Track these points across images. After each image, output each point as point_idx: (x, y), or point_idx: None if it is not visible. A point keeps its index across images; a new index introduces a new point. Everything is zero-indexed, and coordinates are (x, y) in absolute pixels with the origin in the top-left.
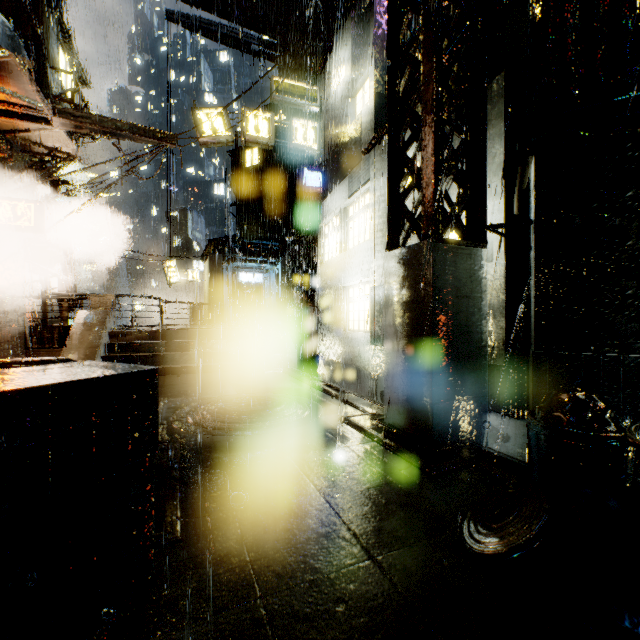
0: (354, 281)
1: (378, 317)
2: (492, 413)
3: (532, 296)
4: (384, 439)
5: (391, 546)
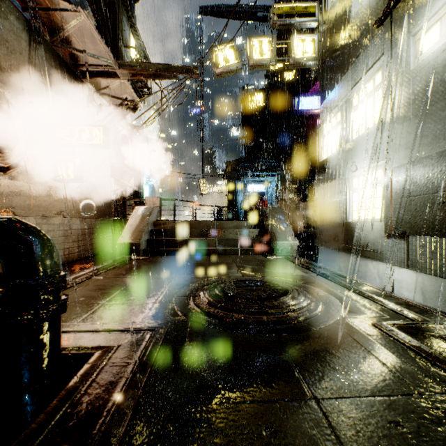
0: (360, 169)
1: (397, 202)
2: None
3: None
4: None
5: None
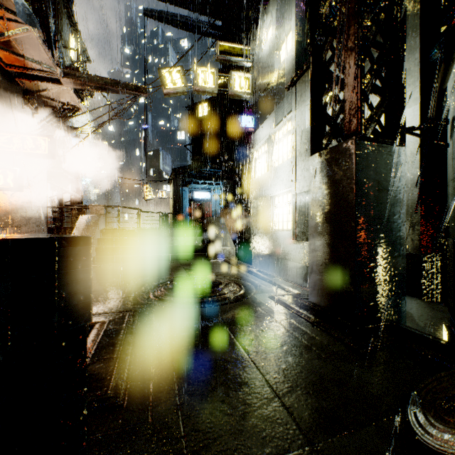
0: (279, 191)
1: (299, 218)
2: (406, 296)
3: (451, 188)
4: (310, 316)
5: (331, 431)
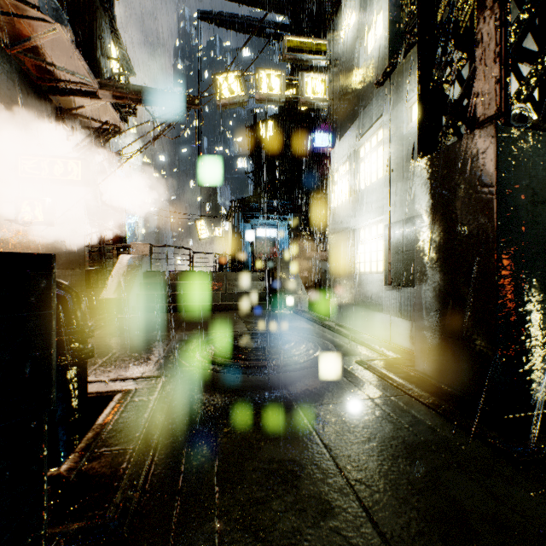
0: (365, 222)
1: (393, 256)
2: None
3: None
4: (422, 393)
5: None
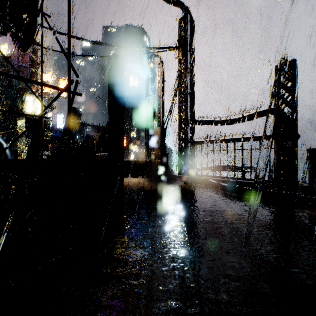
0: None
1: None
2: None
3: None
4: None
5: None
